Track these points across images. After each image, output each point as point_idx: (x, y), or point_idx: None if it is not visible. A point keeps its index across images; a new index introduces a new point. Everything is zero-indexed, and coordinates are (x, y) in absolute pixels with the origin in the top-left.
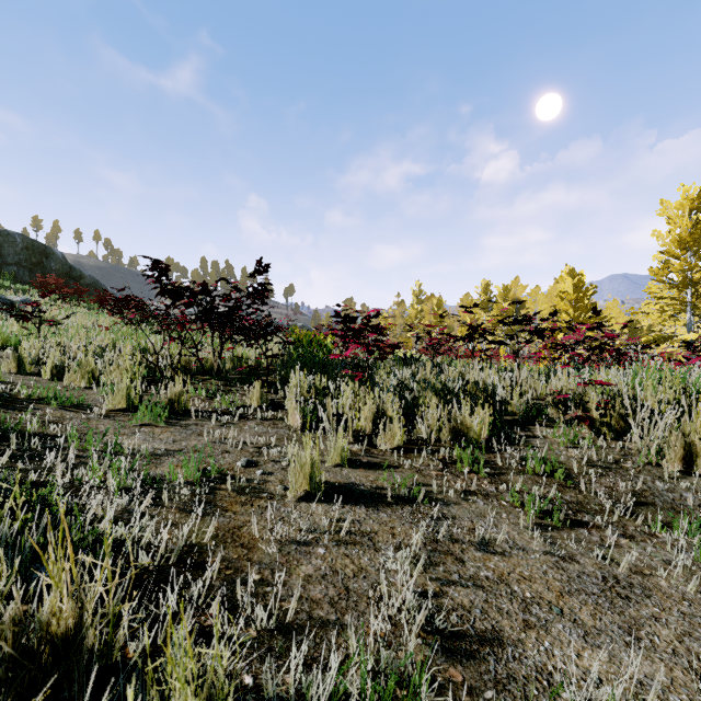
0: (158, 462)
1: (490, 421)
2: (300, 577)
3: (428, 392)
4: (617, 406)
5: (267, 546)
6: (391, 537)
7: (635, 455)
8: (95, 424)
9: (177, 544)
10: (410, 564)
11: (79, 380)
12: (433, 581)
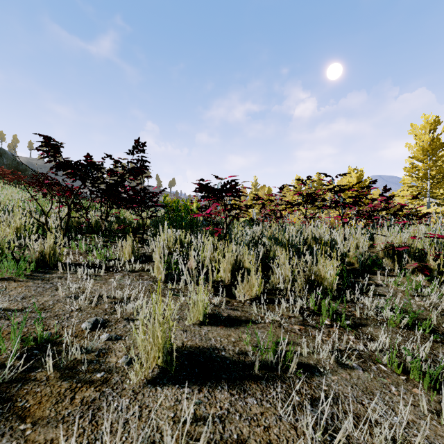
0: None
1: (337, 271)
2: None
3: (277, 246)
4: None
5: None
6: None
7: None
8: None
9: None
10: None
11: None
12: None
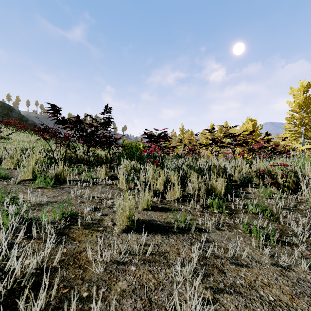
0: (39, 209)
1: (225, 185)
2: (114, 302)
3: (191, 171)
4: (292, 177)
5: (97, 266)
6: (177, 255)
7: (305, 202)
8: (10, 187)
9: (28, 271)
10: (191, 276)
11: (10, 165)
12: (207, 289)
